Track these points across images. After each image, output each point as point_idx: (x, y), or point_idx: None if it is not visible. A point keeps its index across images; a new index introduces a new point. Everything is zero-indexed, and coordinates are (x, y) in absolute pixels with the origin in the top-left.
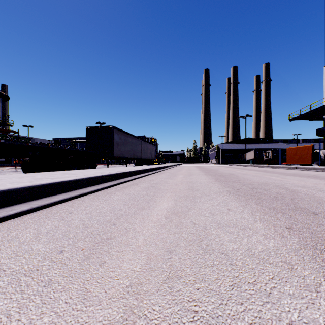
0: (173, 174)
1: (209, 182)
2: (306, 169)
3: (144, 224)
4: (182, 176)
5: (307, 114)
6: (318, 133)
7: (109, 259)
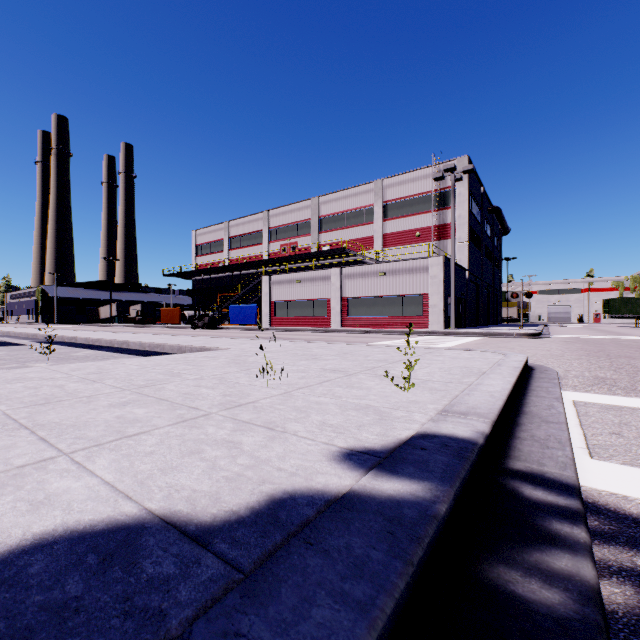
0: None
1: None
2: (174, 327)
3: None
4: None
5: (179, 274)
6: (188, 294)
7: None
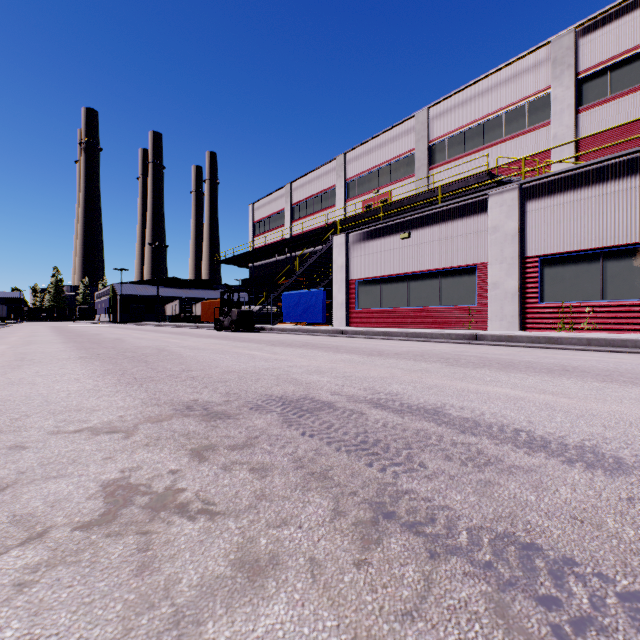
0: (0, 337)
1: (55, 339)
2: (204, 327)
3: None
4: (17, 338)
5: (231, 259)
6: (243, 284)
7: None
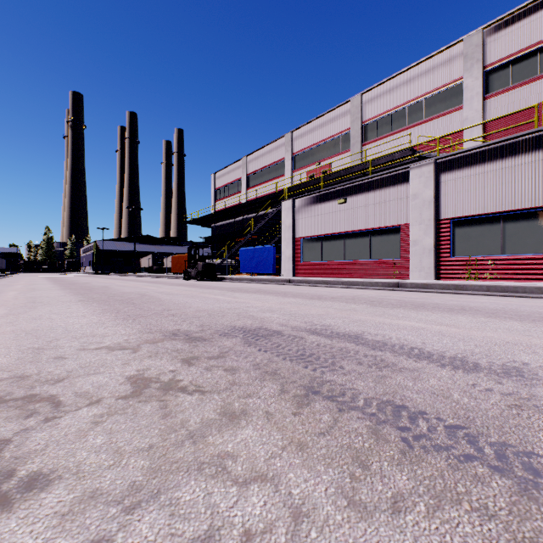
0: (7, 285)
1: (53, 287)
2: (174, 277)
3: (8, 295)
4: (21, 286)
5: (196, 220)
6: (206, 241)
7: (3, 296)
